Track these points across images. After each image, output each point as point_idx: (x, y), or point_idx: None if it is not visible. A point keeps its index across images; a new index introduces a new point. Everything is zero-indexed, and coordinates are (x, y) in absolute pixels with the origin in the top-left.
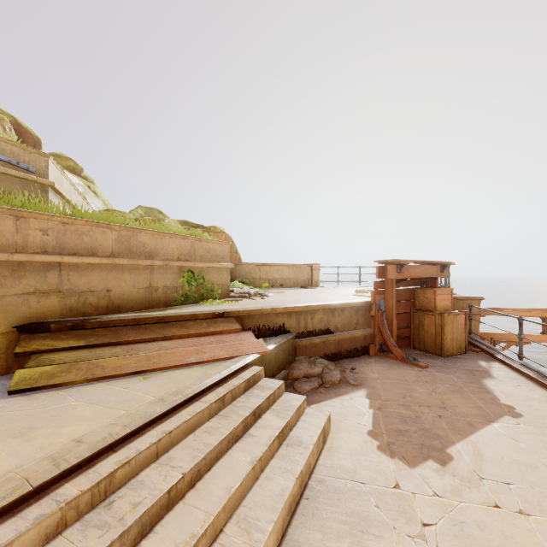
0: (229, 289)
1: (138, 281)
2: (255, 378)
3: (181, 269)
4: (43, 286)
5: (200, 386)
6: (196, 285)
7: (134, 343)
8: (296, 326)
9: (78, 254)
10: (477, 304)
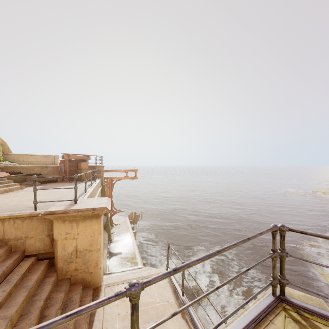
0: None
1: None
2: (4, 179)
3: None
4: None
5: None
6: None
7: None
8: (26, 172)
9: None
10: (102, 168)
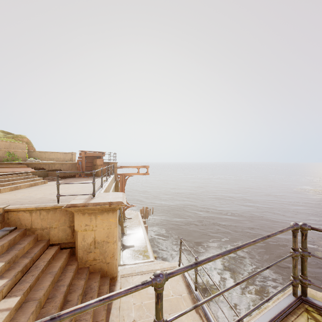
0: (26, 159)
1: None
2: (29, 174)
3: (5, 151)
4: None
5: (14, 173)
6: (11, 156)
7: None
8: (48, 168)
9: None
10: (116, 164)
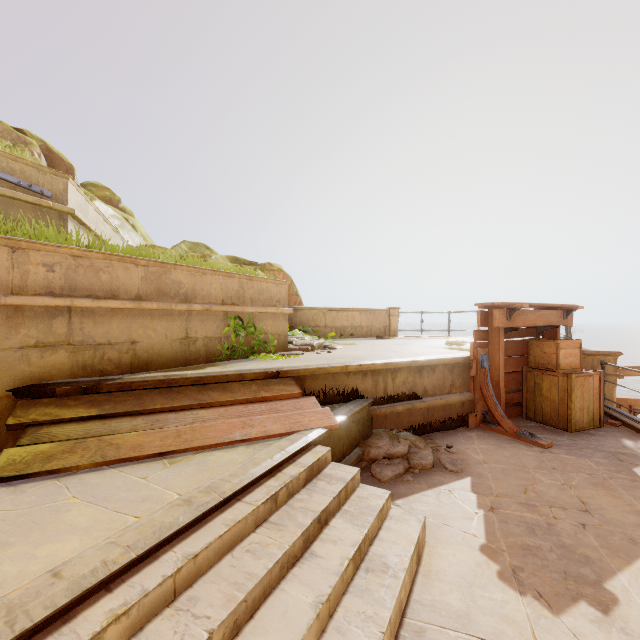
0: (287, 340)
1: (172, 330)
2: (320, 463)
3: (227, 315)
4: (47, 337)
5: (243, 479)
6: (245, 335)
7: (162, 412)
8: (372, 388)
9: (93, 296)
10: (612, 361)
